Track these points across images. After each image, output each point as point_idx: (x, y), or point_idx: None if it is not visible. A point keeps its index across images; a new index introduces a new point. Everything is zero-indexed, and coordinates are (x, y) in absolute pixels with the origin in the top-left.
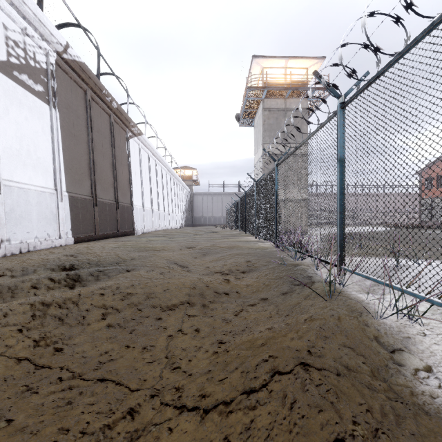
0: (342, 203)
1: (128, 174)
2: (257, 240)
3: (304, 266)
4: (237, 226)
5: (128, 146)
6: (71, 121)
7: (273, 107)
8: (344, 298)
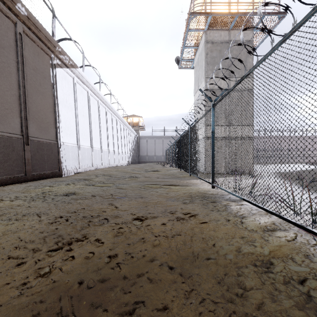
0: None
1: (53, 106)
2: (214, 191)
3: None
4: (177, 164)
5: (53, 73)
6: None
7: (216, 39)
8: None
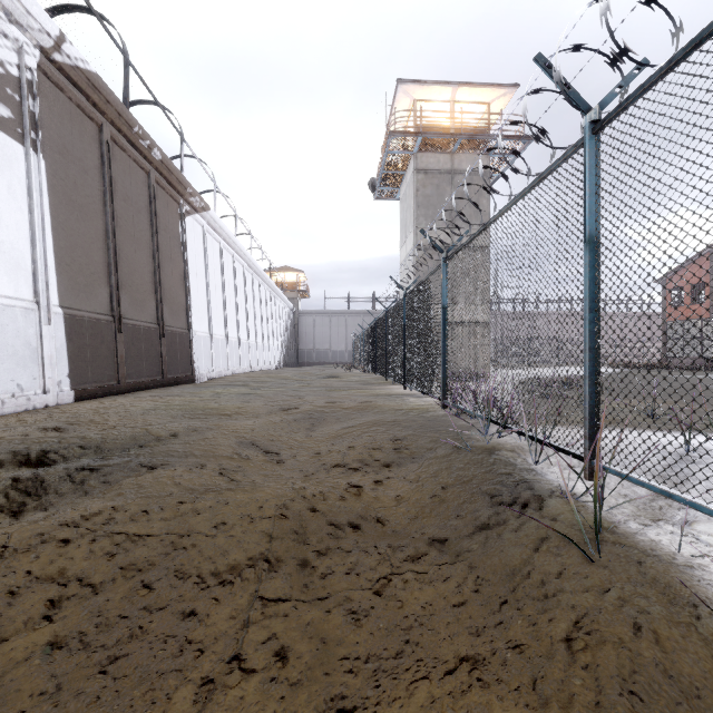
0: (596, 329)
1: (183, 277)
2: (407, 393)
3: (506, 452)
4: (371, 366)
5: (182, 228)
6: (70, 178)
7: (432, 167)
8: (631, 551)
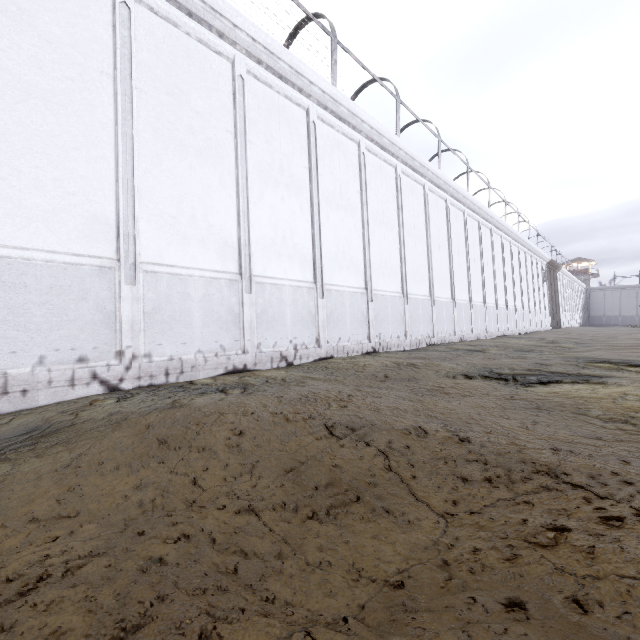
0: None
1: (557, 295)
2: None
3: None
4: None
5: (556, 279)
6: (548, 284)
7: None
8: None
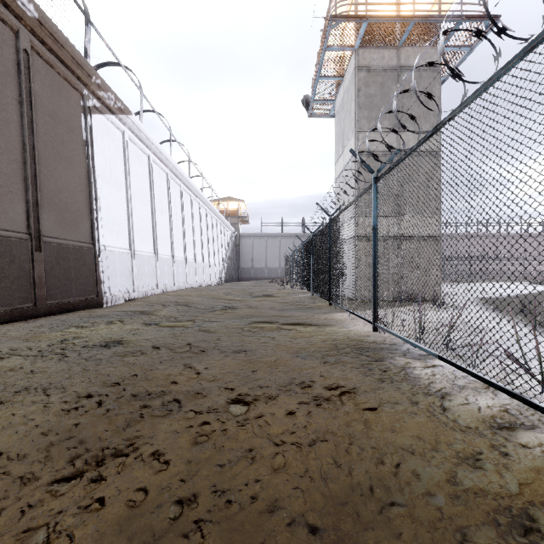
0: None
1: (87, 181)
2: (378, 337)
3: None
4: (306, 284)
5: (86, 123)
6: None
7: (376, 64)
8: None
